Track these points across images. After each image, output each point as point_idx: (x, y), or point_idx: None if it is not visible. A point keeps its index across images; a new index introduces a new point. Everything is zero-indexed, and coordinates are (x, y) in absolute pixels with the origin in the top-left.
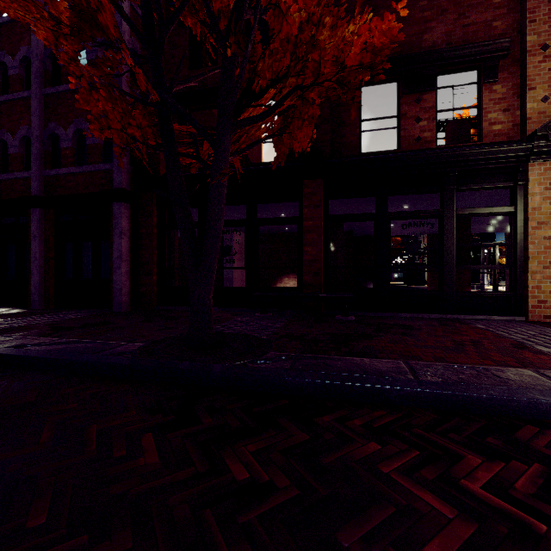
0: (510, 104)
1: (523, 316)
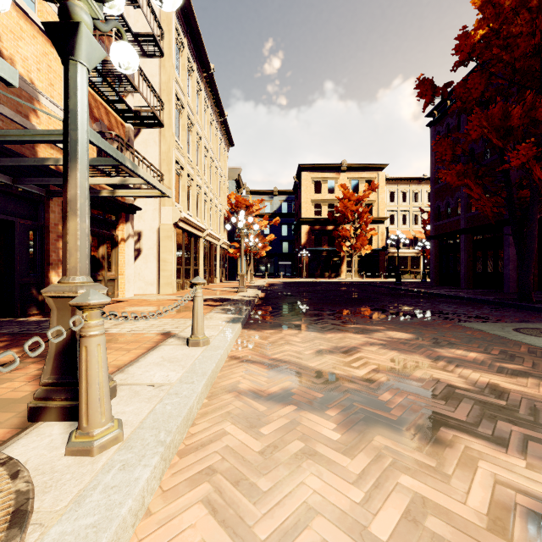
0: None
1: None
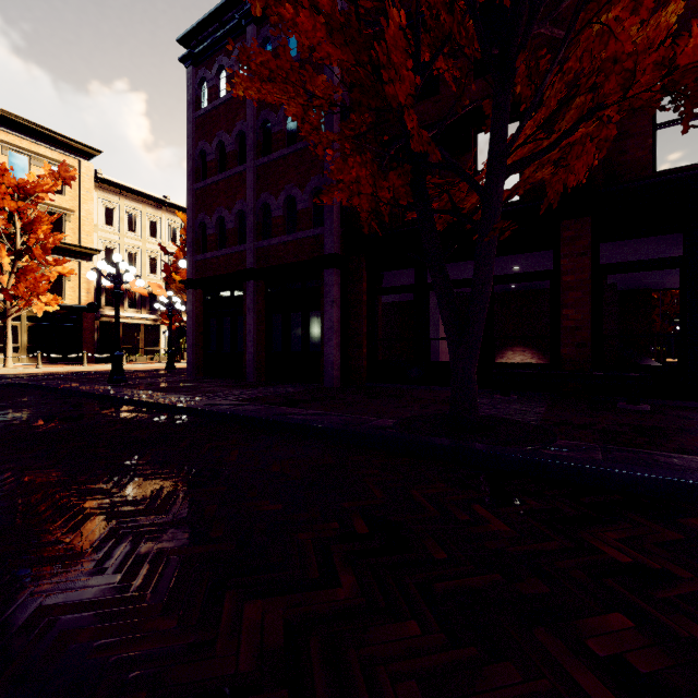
0: None
1: None
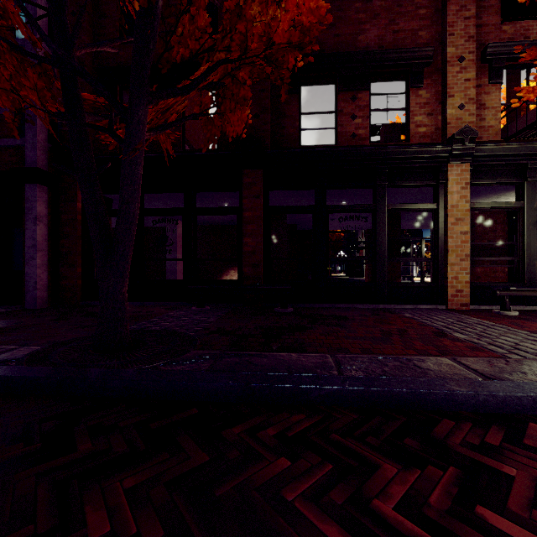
0: (433, 109)
1: (443, 304)
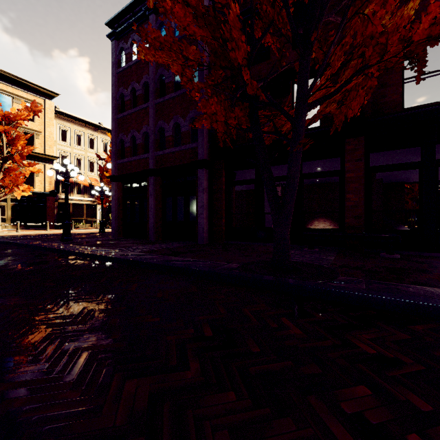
0: None
1: None
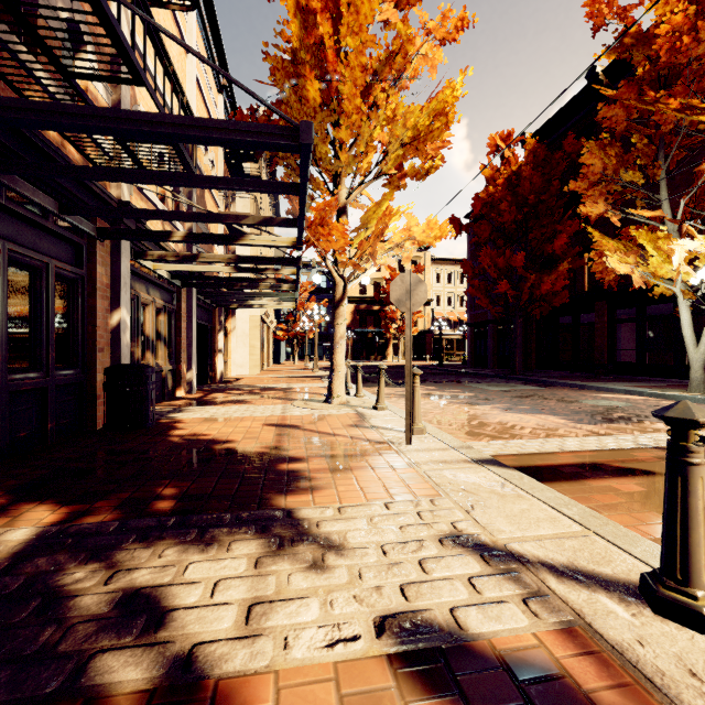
0: None
1: None
